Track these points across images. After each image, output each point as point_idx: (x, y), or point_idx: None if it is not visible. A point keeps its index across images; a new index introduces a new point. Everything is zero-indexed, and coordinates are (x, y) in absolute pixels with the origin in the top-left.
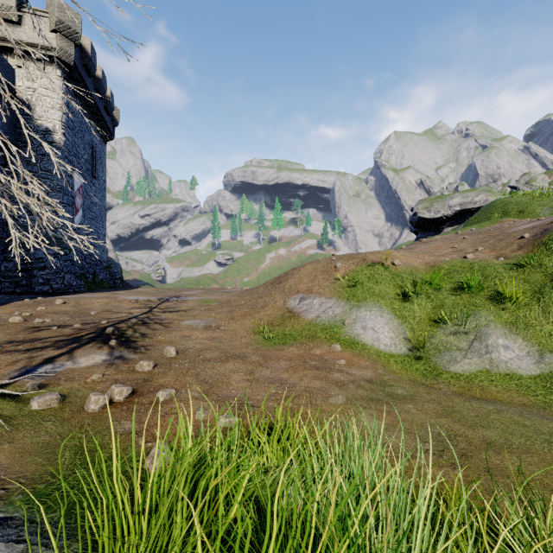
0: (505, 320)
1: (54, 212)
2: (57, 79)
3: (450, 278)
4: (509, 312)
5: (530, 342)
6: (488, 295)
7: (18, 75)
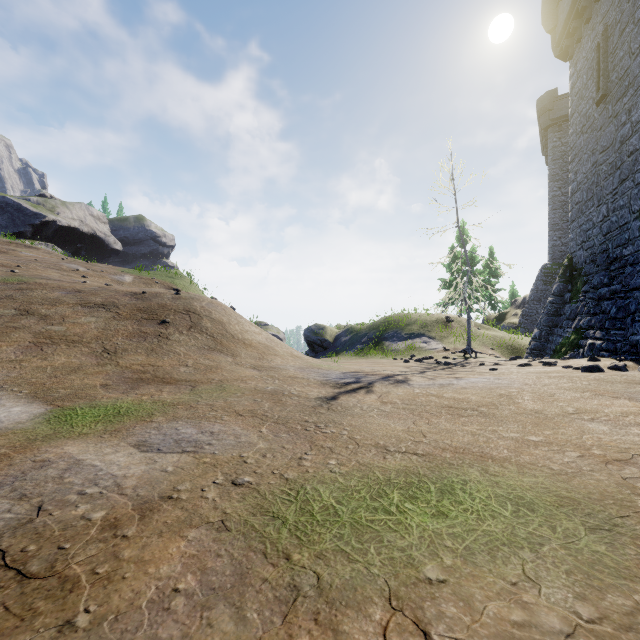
0: None
1: None
2: None
3: None
4: None
5: None
6: None
7: None
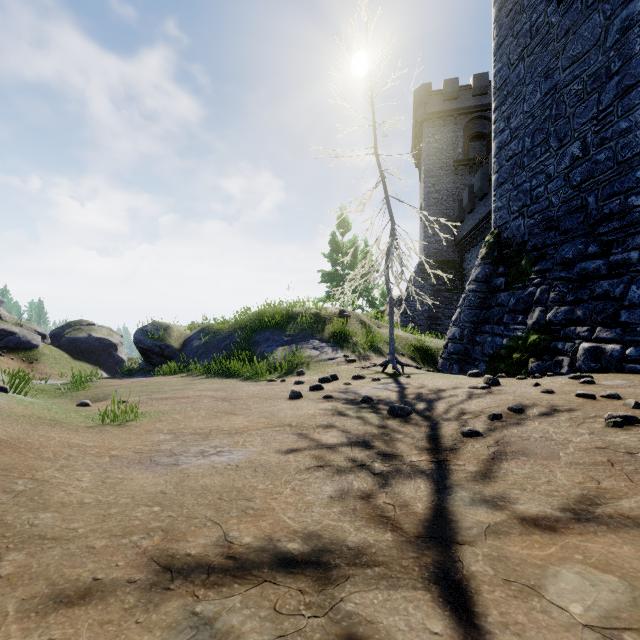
0: None
1: None
2: None
3: None
4: None
5: None
6: None
7: None
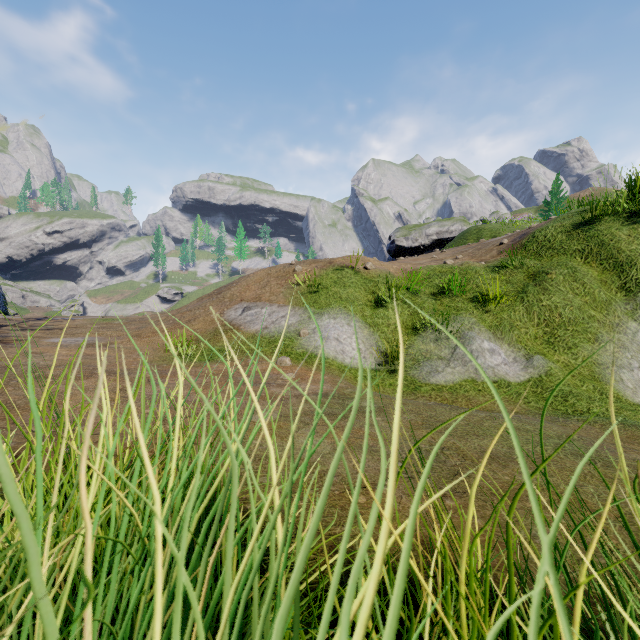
0: (489, 323)
1: None
2: None
3: (429, 283)
4: (493, 315)
5: (517, 346)
6: (471, 298)
7: None
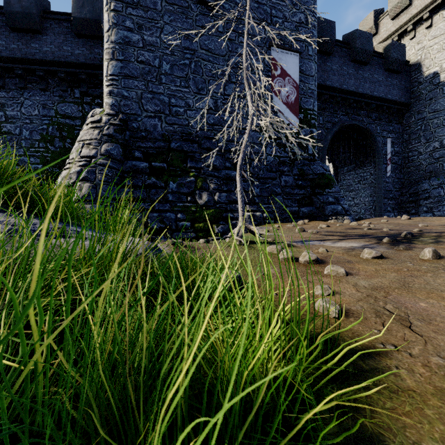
0: None
1: (439, 146)
2: (443, 21)
3: None
4: None
5: None
6: None
7: (411, 46)
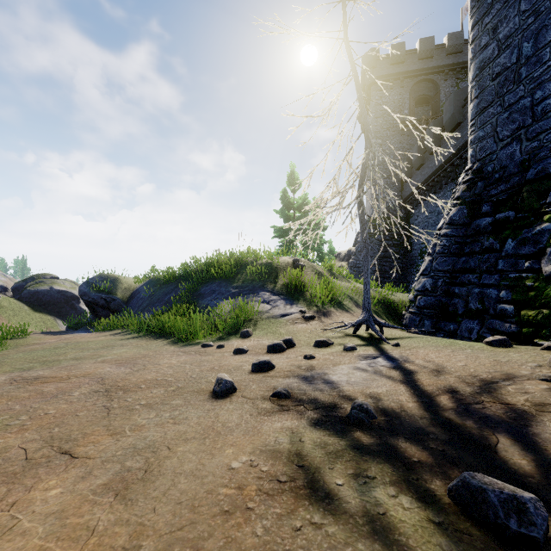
0: None
1: None
2: None
3: None
4: None
5: None
6: None
7: None
